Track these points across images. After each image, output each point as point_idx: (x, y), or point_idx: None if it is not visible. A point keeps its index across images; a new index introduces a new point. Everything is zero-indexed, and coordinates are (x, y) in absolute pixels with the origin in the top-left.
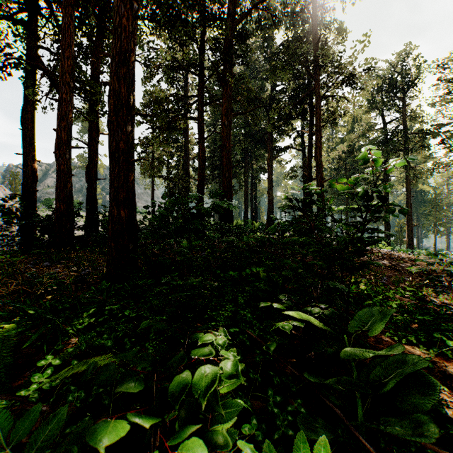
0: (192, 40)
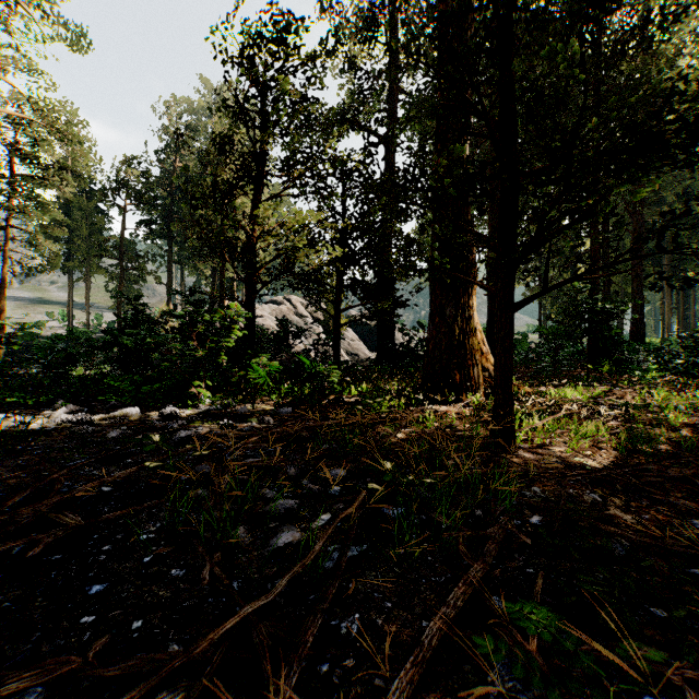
0: None
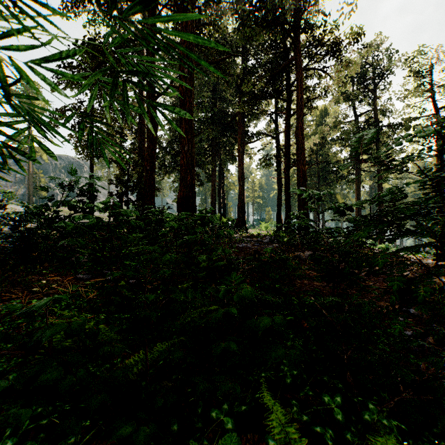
0: None
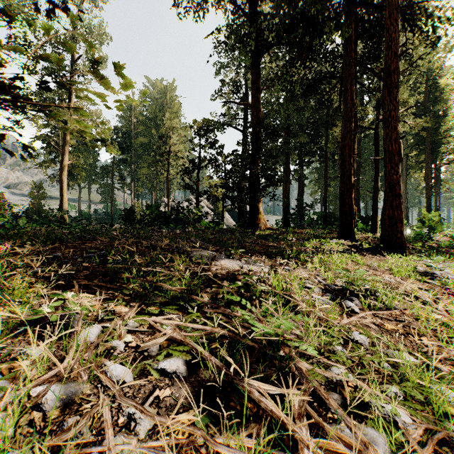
0: None
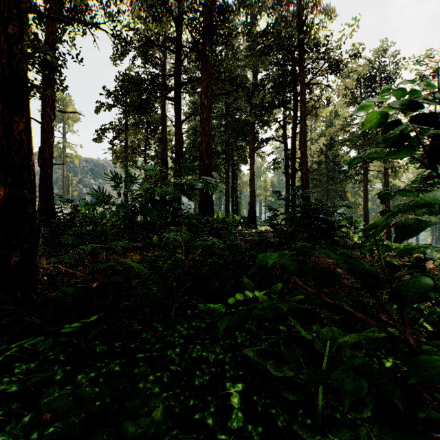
0: (167, 11)
